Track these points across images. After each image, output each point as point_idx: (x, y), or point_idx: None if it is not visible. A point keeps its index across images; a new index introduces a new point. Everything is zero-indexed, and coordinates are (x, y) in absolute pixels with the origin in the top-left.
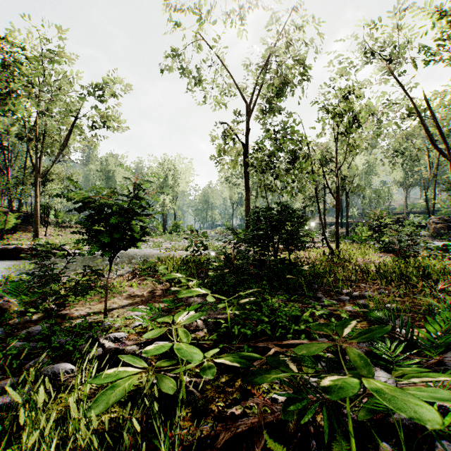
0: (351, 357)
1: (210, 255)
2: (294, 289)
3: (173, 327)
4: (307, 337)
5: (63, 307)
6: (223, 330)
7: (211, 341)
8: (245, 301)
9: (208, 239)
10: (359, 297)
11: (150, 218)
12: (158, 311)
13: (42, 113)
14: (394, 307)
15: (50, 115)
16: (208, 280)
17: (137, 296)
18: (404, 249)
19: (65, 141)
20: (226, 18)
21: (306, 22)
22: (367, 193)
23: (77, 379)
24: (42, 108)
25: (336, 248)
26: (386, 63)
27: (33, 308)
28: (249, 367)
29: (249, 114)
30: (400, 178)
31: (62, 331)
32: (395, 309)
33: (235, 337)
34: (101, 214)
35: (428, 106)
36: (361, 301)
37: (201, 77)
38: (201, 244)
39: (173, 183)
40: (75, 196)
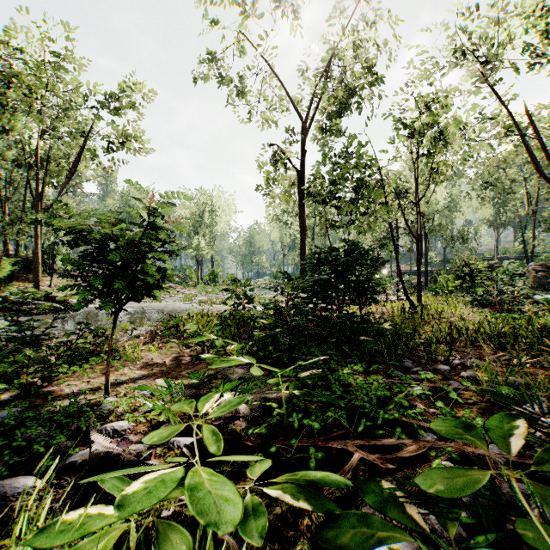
0: (549, 510)
1: (256, 310)
2: (369, 355)
3: (195, 423)
4: (402, 429)
5: (47, 382)
6: (276, 419)
7: (258, 436)
8: (307, 375)
9: (253, 286)
10: (460, 367)
11: (172, 256)
12: (179, 390)
13: (46, 133)
14: (521, 383)
15: (56, 135)
16: (253, 343)
17: (155, 365)
18: (504, 303)
19: (73, 167)
20: (276, 9)
21: (378, 15)
22: (450, 234)
23: (17, 525)
24: (43, 124)
25: (418, 301)
26: (478, 69)
27: (8, 382)
28: (330, 511)
29: (304, 132)
30: (490, 216)
31: (40, 418)
32: (521, 385)
33: (292, 429)
34: (104, 251)
35: (531, 123)
36: (469, 373)
37: (244, 87)
38: (245, 296)
39: (210, 222)
40: (62, 224)
